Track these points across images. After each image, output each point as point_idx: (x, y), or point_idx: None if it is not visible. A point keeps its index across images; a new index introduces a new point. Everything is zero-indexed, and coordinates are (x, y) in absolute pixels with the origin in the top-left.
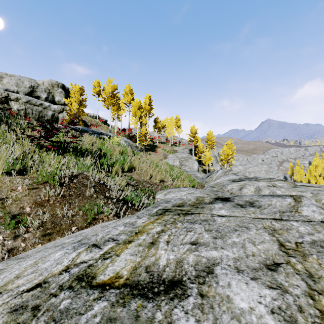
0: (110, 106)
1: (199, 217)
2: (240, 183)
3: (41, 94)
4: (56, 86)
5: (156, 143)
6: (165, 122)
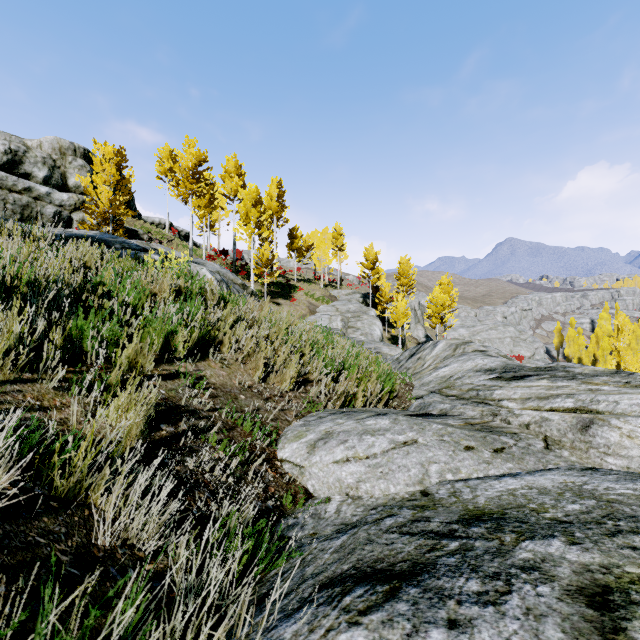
0: (191, 197)
1: None
2: (532, 387)
3: (33, 170)
4: (72, 154)
5: (294, 281)
6: (312, 239)
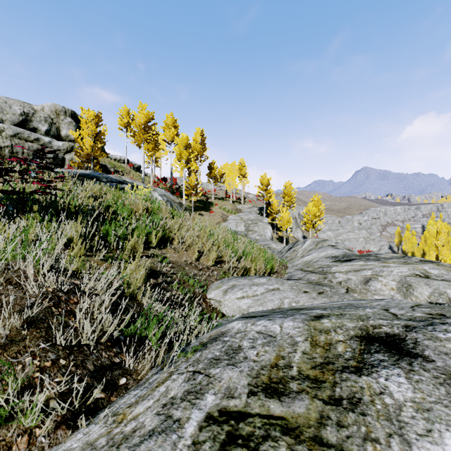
0: (143, 143)
1: None
2: (353, 265)
3: (39, 126)
4: (63, 114)
5: (211, 199)
6: (224, 169)
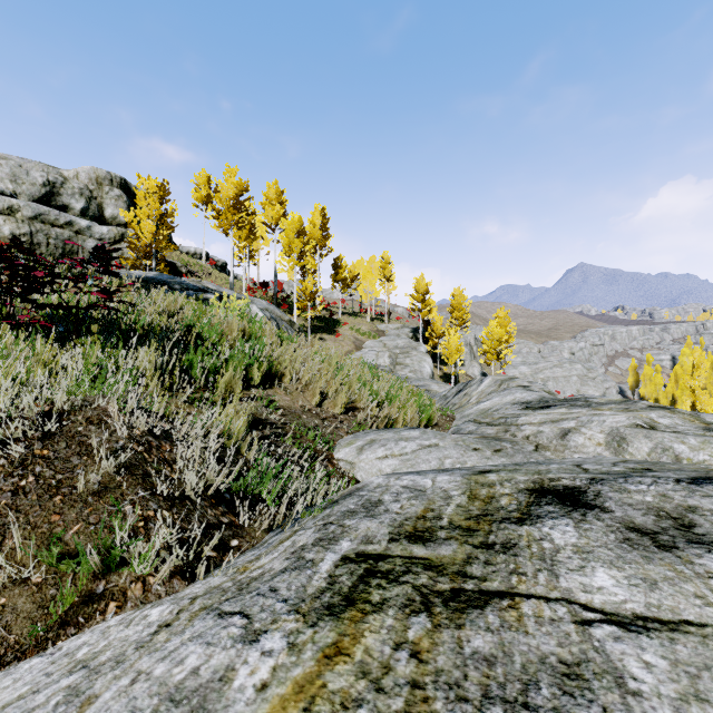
0: (232, 228)
1: (530, 640)
2: (550, 414)
3: (71, 202)
4: (108, 184)
5: (338, 315)
6: (357, 269)
